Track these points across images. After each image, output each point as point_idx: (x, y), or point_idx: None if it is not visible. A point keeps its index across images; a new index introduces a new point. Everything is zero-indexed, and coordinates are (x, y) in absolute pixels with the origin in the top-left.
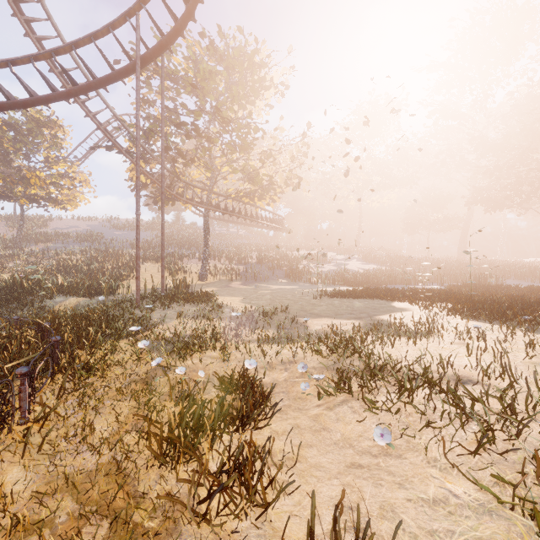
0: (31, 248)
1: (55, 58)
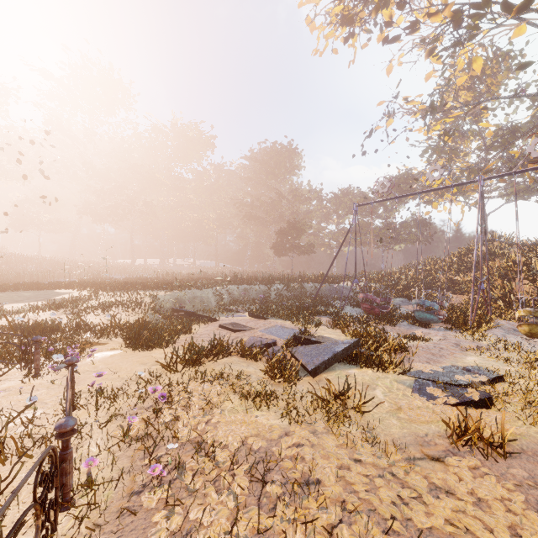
0: None
1: None
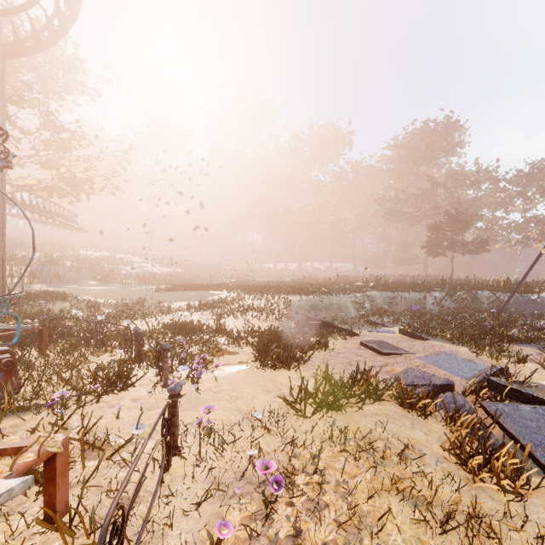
0: None
1: None
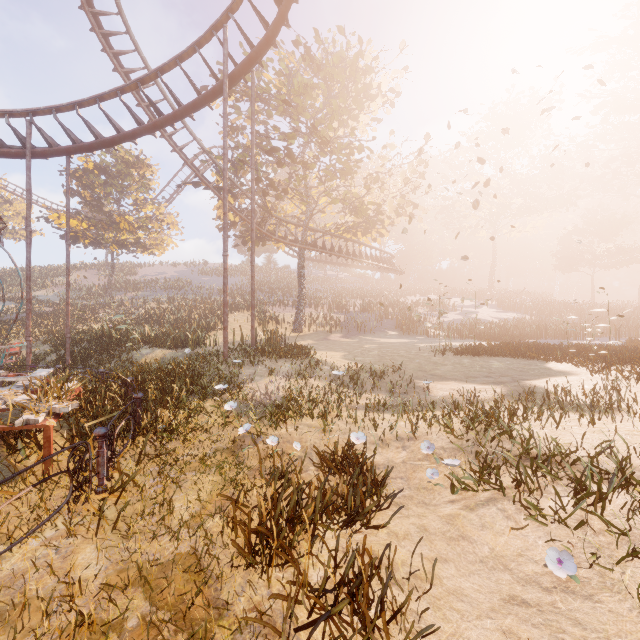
0: (121, 297)
1: (141, 88)
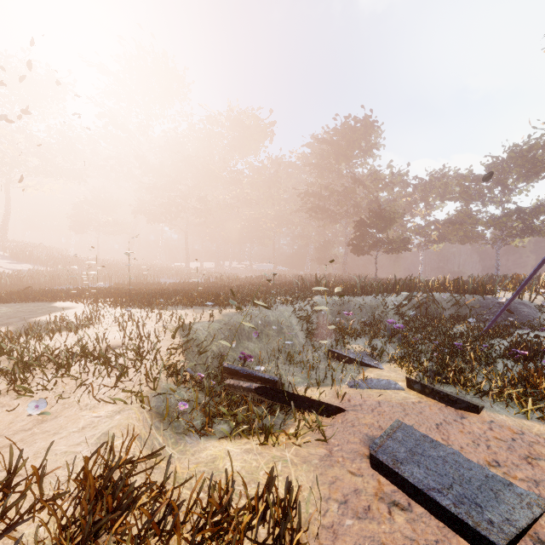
0: None
1: None
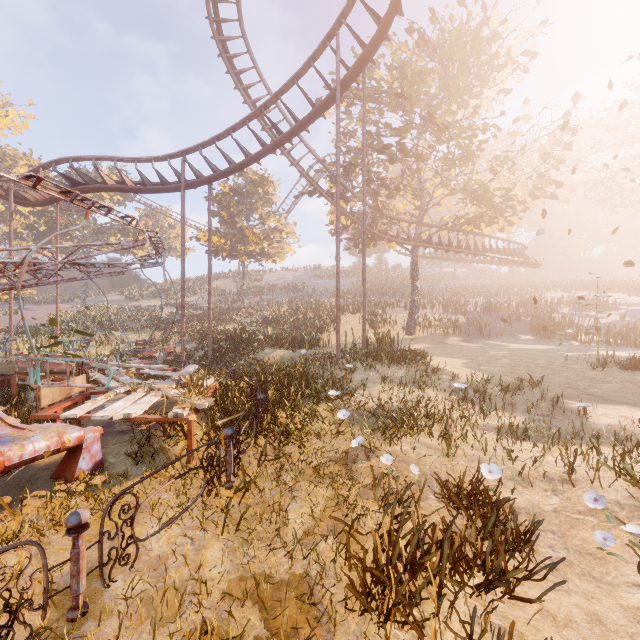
0: (250, 301)
1: (264, 113)
